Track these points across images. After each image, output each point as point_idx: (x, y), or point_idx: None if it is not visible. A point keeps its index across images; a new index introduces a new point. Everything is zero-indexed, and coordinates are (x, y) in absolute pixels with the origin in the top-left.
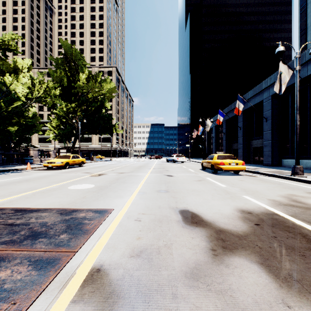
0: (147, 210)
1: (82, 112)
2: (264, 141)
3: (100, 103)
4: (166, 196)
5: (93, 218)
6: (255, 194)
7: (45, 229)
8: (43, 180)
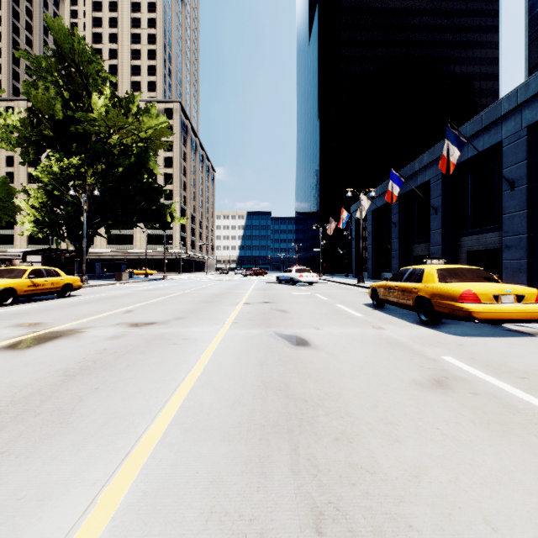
0: None
1: (97, 176)
2: (503, 236)
3: (137, 158)
4: None
5: None
6: None
7: None
8: None
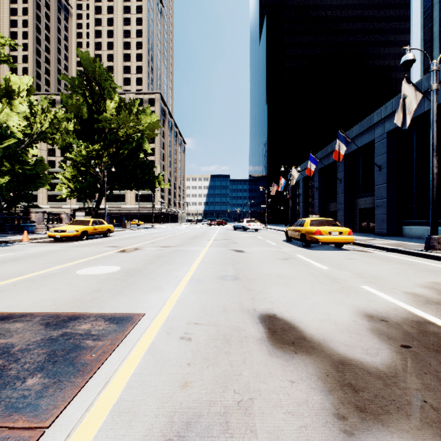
0: (204, 316)
1: (110, 156)
2: (375, 200)
3: (137, 144)
4: (236, 286)
5: (102, 336)
6: (380, 282)
7: (4, 363)
8: (42, 258)
